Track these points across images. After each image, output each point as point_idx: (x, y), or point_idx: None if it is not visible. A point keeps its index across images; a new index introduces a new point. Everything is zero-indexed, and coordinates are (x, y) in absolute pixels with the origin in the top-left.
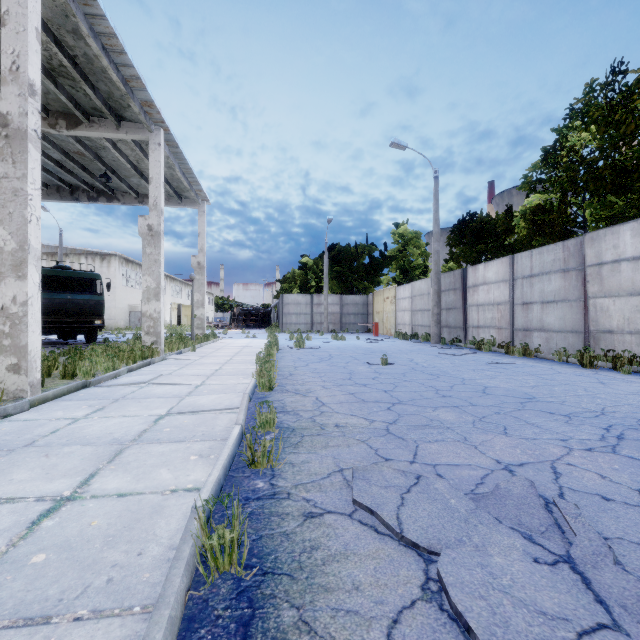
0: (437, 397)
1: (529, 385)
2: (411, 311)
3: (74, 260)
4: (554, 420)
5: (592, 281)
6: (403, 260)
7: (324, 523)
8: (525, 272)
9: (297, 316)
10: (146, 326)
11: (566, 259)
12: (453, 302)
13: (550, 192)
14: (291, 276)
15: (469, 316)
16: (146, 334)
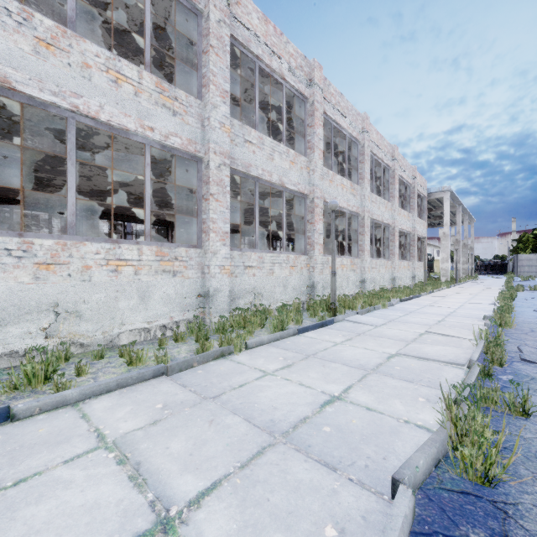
0: None
1: None
2: None
3: None
4: None
5: None
6: None
7: None
8: None
9: (529, 267)
10: (462, 272)
11: None
12: None
13: None
14: (525, 240)
15: None
16: (462, 274)
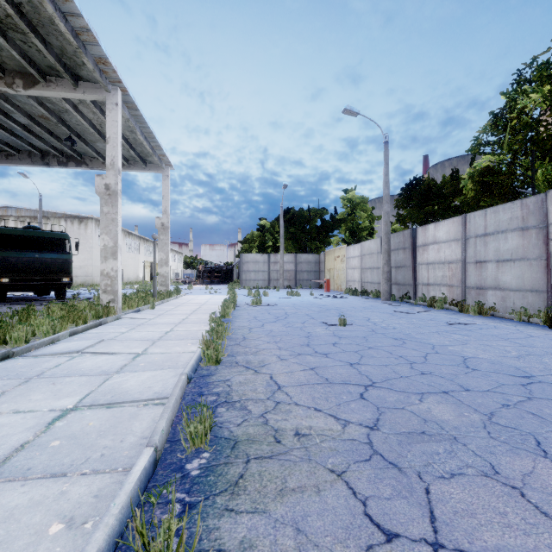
0: (415, 375)
1: (512, 355)
2: (361, 269)
3: (55, 223)
4: None
5: None
6: (351, 223)
7: None
8: (478, 231)
9: (256, 273)
10: (103, 284)
11: (525, 217)
12: (402, 260)
13: (498, 154)
14: (250, 237)
15: (419, 274)
16: (103, 292)
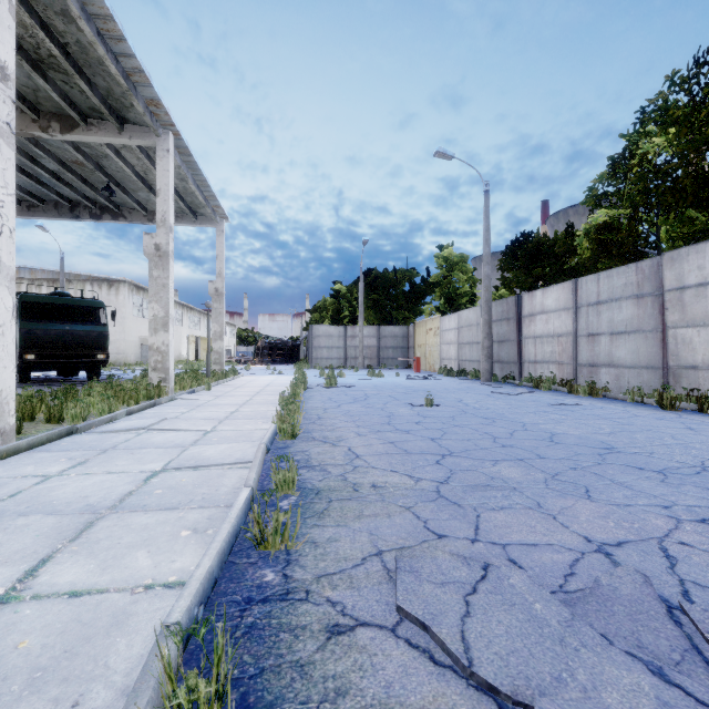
0: (496, 447)
1: (604, 431)
2: (457, 344)
3: (78, 287)
4: (646, 478)
5: (672, 308)
6: (448, 287)
7: (356, 644)
8: (591, 299)
9: (329, 350)
10: (153, 361)
11: (640, 283)
12: (506, 334)
13: (618, 207)
14: (322, 305)
15: (525, 350)
16: (153, 370)
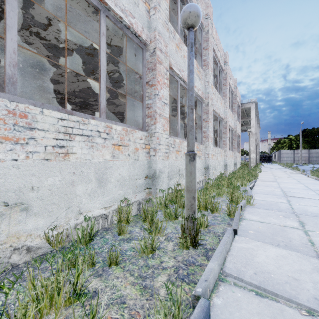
0: None
1: None
2: None
3: None
4: None
5: None
6: None
7: None
8: None
9: (286, 158)
10: None
11: None
12: None
13: None
14: (282, 142)
15: None
16: None
